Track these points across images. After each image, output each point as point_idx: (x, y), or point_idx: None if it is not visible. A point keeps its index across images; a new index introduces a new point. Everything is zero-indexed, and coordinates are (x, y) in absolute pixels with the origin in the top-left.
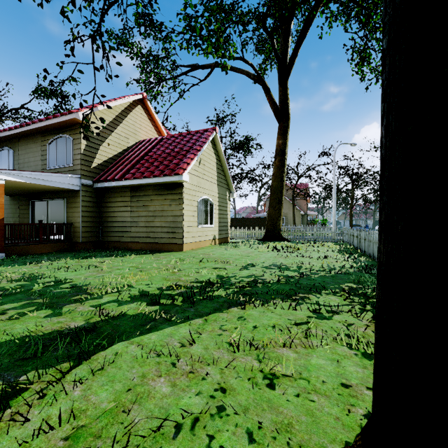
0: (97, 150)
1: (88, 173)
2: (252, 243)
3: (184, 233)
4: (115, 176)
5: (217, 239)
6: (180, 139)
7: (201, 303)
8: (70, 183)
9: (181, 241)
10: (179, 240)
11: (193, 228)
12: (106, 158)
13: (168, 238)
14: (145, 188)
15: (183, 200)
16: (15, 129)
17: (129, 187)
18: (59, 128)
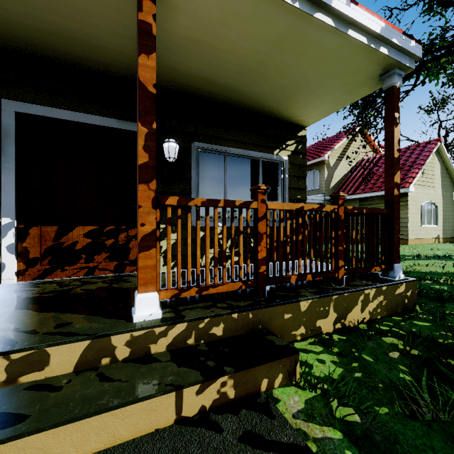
0: (333, 175)
1: (328, 192)
2: None
3: (409, 231)
4: (347, 192)
5: (441, 238)
6: (400, 155)
7: (444, 258)
8: (319, 199)
9: (406, 237)
10: (404, 236)
11: (416, 227)
12: (337, 180)
13: None
14: (372, 199)
15: (408, 206)
16: None
17: (358, 198)
18: (309, 166)
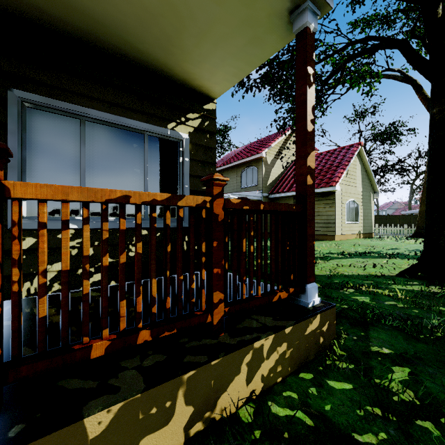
0: (270, 173)
1: (266, 189)
2: (398, 238)
3: (335, 227)
4: (283, 190)
5: (361, 234)
6: (329, 156)
7: (364, 256)
8: (257, 196)
9: (333, 233)
10: (332, 232)
11: (342, 224)
12: (275, 177)
13: (322, 231)
14: None
15: (335, 204)
16: (223, 166)
17: (292, 196)
18: (248, 162)
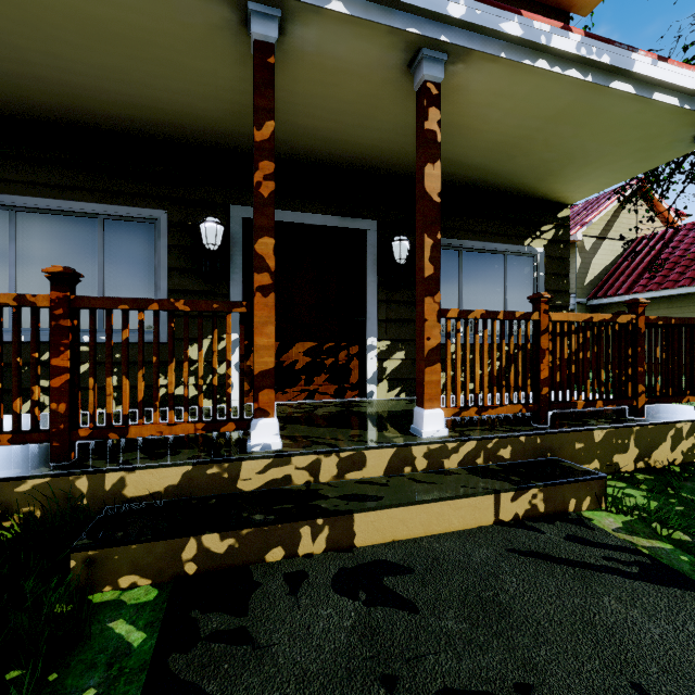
0: (589, 265)
1: (582, 291)
2: None
3: None
4: (616, 291)
5: None
6: None
7: None
8: None
9: None
10: None
11: None
12: (598, 271)
13: None
14: (661, 301)
15: None
16: None
17: None
18: None
